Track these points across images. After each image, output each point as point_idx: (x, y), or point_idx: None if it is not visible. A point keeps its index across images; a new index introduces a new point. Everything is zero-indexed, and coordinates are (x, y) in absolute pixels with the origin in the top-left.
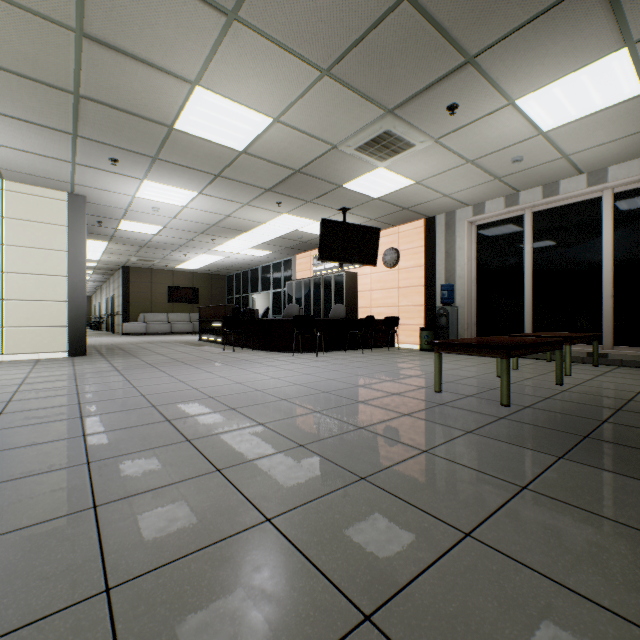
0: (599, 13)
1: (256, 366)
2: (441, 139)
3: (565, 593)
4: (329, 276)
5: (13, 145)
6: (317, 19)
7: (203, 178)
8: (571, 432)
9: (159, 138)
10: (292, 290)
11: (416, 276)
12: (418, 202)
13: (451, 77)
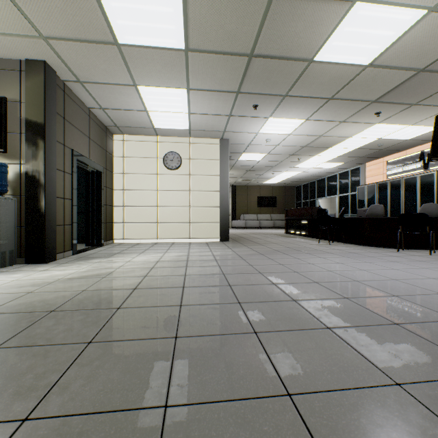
0: None
1: (377, 260)
2: None
3: None
4: (411, 177)
5: (201, 112)
6: None
7: (315, 104)
8: None
9: (295, 75)
10: (363, 193)
11: None
12: None
13: None
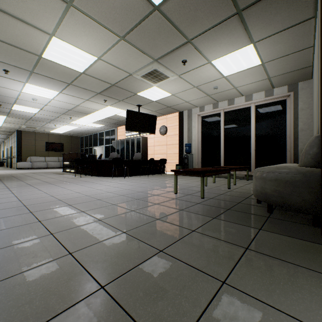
0: (239, 28)
1: (90, 184)
2: (181, 75)
3: (190, 268)
4: (133, 138)
5: None
6: (115, 12)
7: (61, 84)
8: (224, 207)
9: (33, 61)
10: (115, 145)
11: (175, 139)
12: (174, 104)
13: (182, 47)
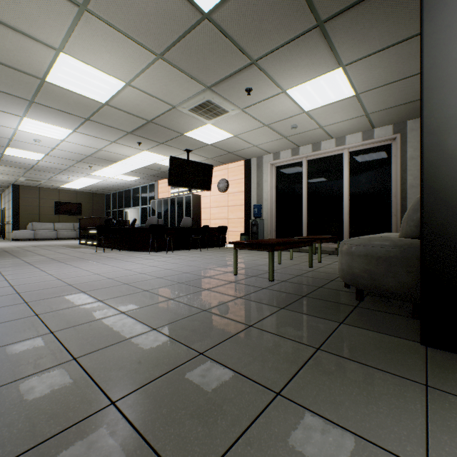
0: (322, 46)
1: (117, 262)
2: (245, 109)
3: (236, 376)
4: (181, 197)
5: None
6: (148, 20)
7: (75, 120)
8: (298, 294)
9: (33, 87)
10: (155, 206)
11: (239, 198)
12: (238, 149)
13: (244, 71)
